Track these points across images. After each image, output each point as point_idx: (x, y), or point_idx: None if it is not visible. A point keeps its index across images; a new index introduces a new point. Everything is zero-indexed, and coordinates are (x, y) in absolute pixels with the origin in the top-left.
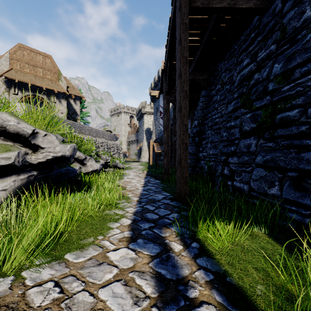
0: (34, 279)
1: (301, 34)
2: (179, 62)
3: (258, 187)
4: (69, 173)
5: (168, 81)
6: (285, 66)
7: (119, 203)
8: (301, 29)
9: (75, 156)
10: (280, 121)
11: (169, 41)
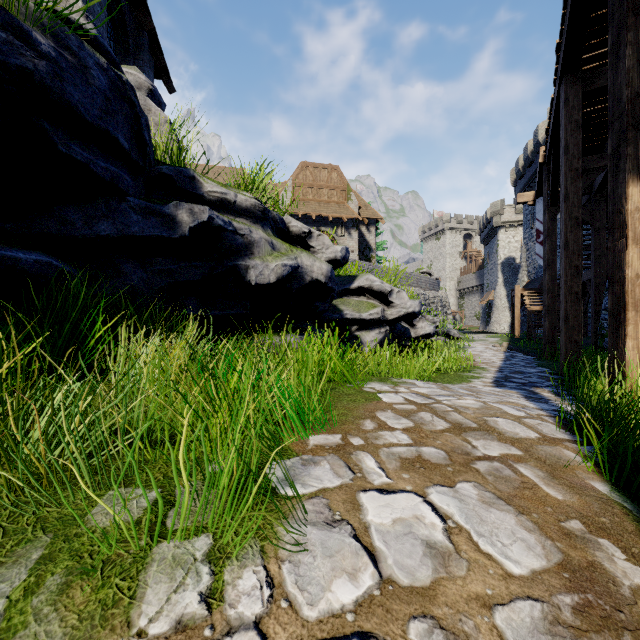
0: None
1: None
2: (564, 179)
3: None
4: (405, 334)
5: (553, 183)
6: None
7: (472, 370)
8: None
9: None
10: None
11: (551, 128)
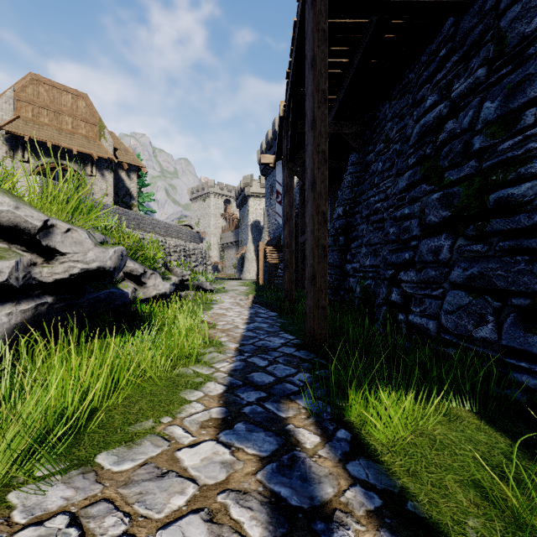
0: (31, 508)
1: (535, 46)
2: (311, 100)
3: (455, 325)
4: (114, 300)
5: (292, 137)
6: (505, 105)
7: (204, 354)
8: (535, 38)
9: (126, 269)
10: (496, 205)
11: (293, 65)
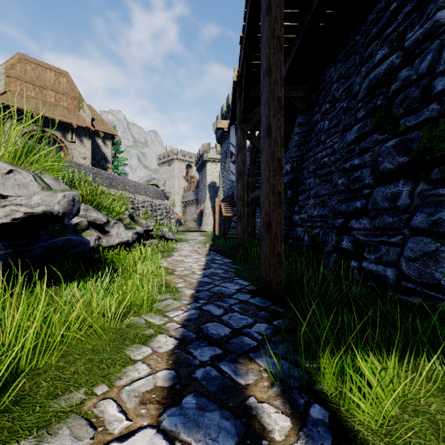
0: None
1: None
2: (267, 46)
3: (418, 272)
4: (72, 247)
5: (245, 99)
6: None
7: (159, 301)
8: None
9: (90, 218)
10: None
11: (246, 27)
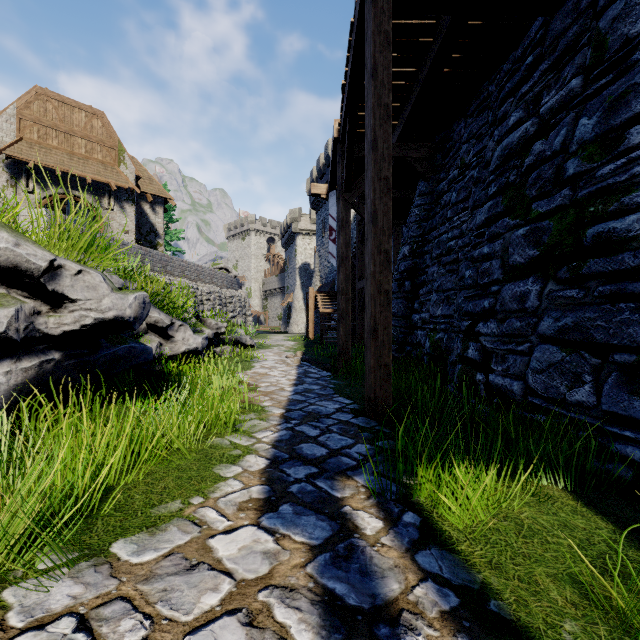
0: (30, 609)
1: None
2: (372, 116)
3: (544, 386)
4: (134, 357)
5: (348, 162)
6: (606, 121)
7: (243, 422)
8: None
9: (150, 319)
10: (595, 242)
11: (349, 75)
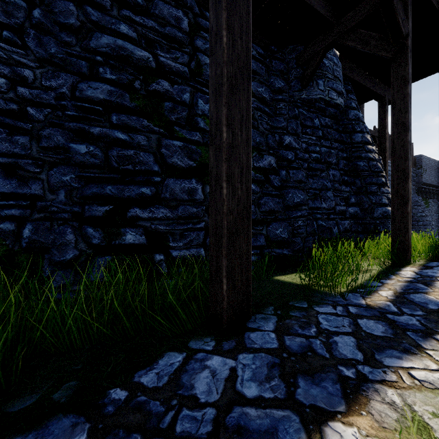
0: None
1: None
2: None
3: None
4: None
5: None
6: None
7: None
8: None
9: None
10: None
11: None
